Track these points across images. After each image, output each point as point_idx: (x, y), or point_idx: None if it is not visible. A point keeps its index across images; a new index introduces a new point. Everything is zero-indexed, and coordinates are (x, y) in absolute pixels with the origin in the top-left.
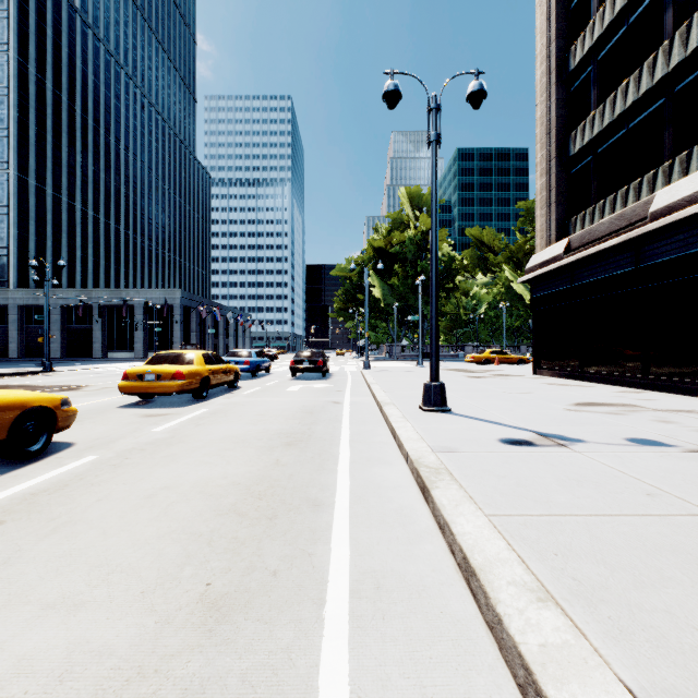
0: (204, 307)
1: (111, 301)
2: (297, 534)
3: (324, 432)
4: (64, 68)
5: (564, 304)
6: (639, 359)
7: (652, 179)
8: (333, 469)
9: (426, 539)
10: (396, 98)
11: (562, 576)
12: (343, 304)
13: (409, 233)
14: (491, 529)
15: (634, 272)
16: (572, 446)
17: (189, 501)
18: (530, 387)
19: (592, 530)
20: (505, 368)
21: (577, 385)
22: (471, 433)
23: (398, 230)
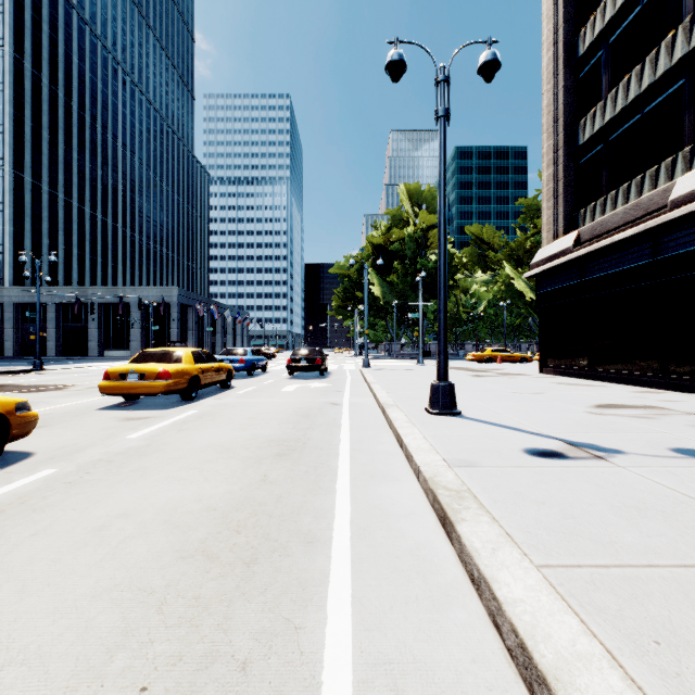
0: (201, 304)
1: (103, 298)
2: (281, 592)
3: (321, 439)
4: (61, 64)
5: (573, 300)
6: (657, 357)
7: (671, 165)
8: (330, 488)
9: (456, 600)
10: (400, 69)
11: (683, 691)
12: (341, 302)
13: (408, 230)
14: (550, 593)
15: (651, 264)
16: (611, 459)
17: (147, 535)
18: (540, 387)
19: (691, 594)
20: (508, 366)
21: (589, 385)
22: (489, 442)
23: (397, 227)
